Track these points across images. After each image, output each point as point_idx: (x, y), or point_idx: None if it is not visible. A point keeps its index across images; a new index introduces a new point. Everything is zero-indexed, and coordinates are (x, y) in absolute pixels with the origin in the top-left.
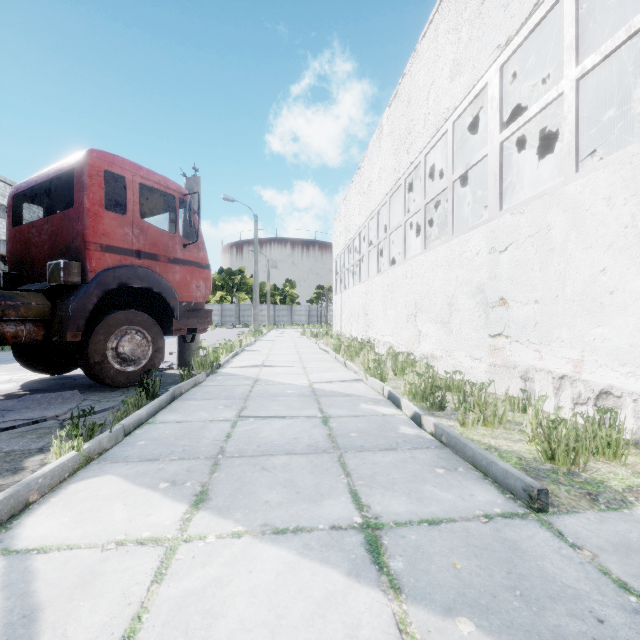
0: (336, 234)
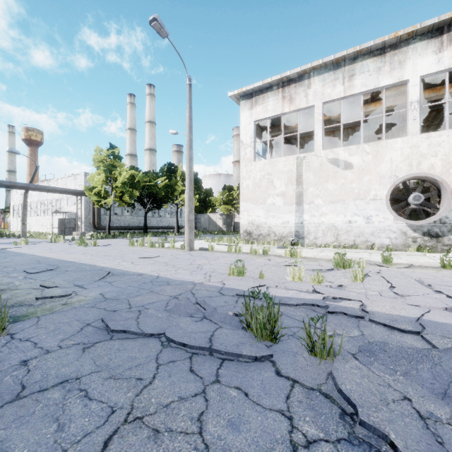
0: (14, 196)
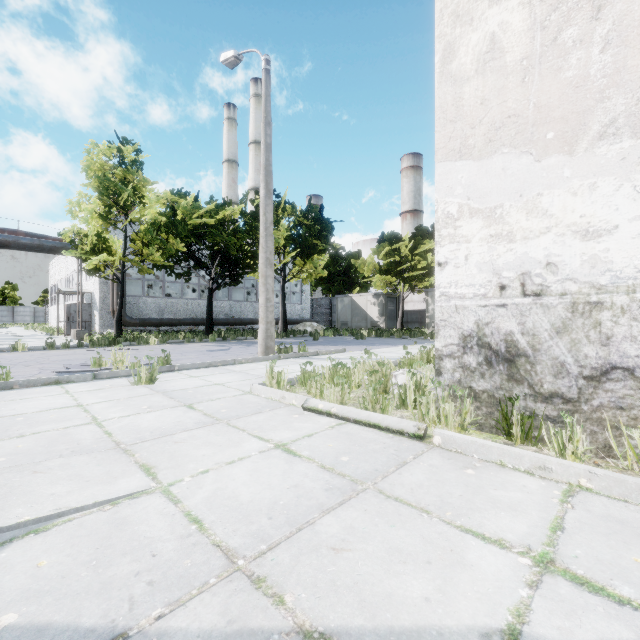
0: (51, 273)
